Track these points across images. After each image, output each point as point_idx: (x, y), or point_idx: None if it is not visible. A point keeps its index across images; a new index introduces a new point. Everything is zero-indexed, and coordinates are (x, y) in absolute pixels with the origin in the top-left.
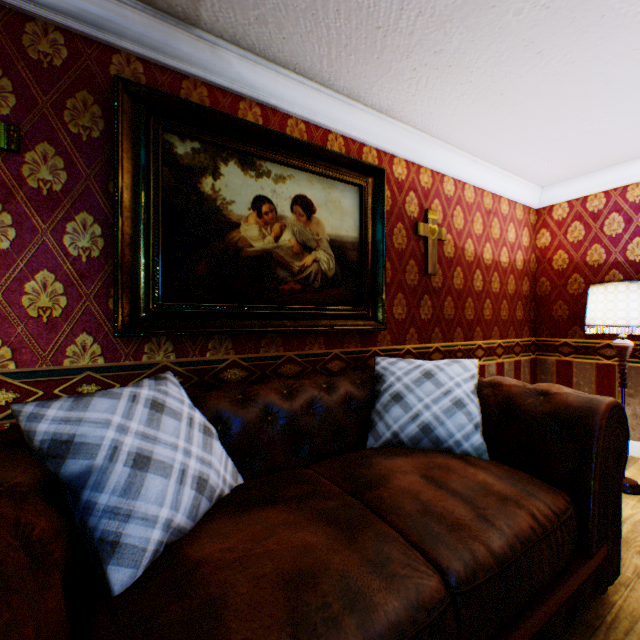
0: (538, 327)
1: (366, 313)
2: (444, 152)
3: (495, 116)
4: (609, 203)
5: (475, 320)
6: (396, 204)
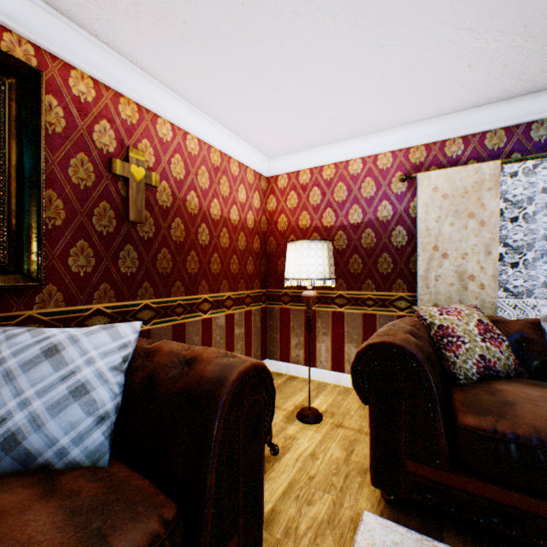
0: (269, 280)
1: (3, 264)
2: (153, 88)
3: (192, 54)
4: (313, 178)
5: (201, 274)
6: (77, 128)
